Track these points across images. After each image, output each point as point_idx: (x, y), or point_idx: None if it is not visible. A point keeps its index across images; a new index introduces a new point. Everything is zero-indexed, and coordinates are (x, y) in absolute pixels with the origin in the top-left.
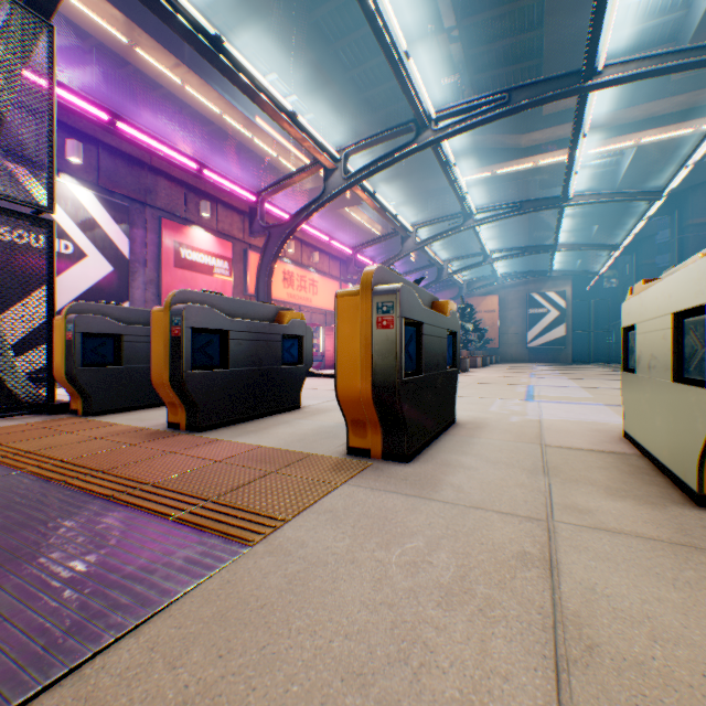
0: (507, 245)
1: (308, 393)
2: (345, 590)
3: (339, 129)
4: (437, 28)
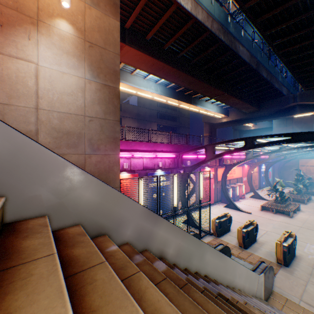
0: None
1: None
2: (286, 282)
3: (239, 107)
4: None
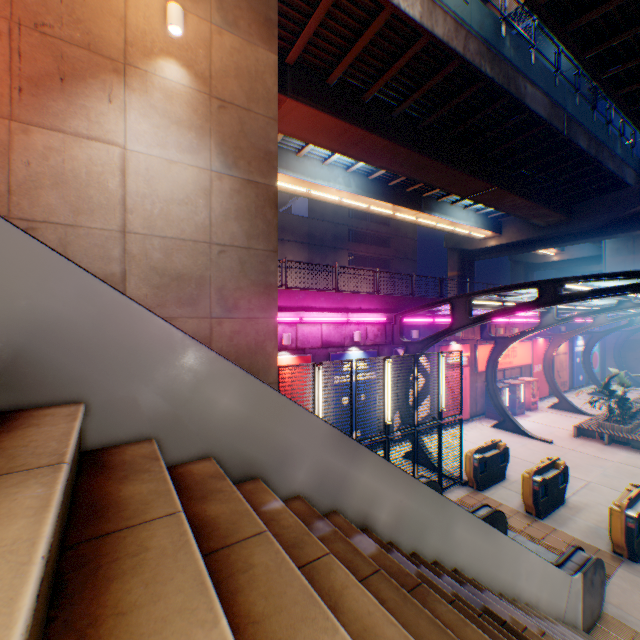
0: None
1: None
2: (633, 596)
3: (526, 216)
4: None
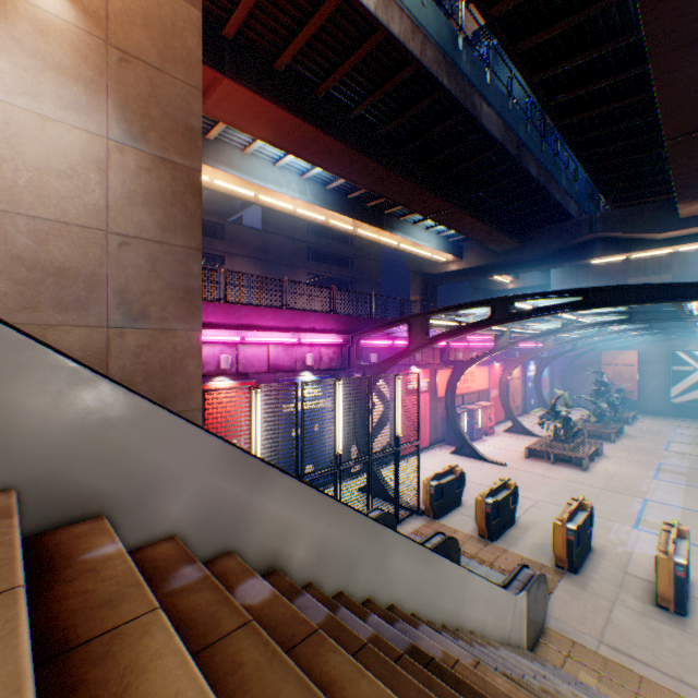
0: None
1: None
2: (572, 606)
3: (484, 240)
4: None
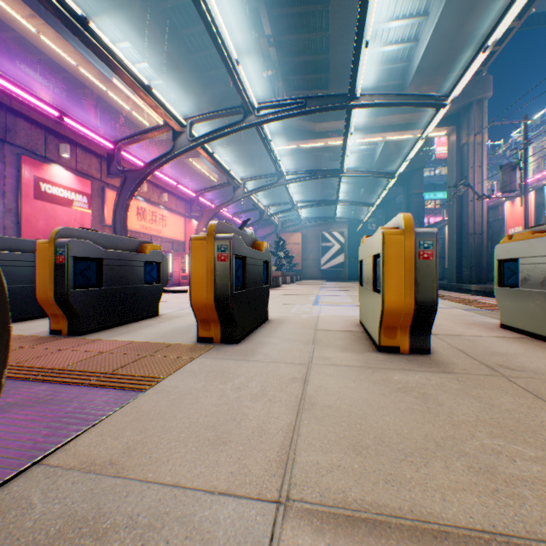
0: (308, 197)
1: (162, 305)
2: (204, 401)
3: (184, 97)
4: (260, 32)
